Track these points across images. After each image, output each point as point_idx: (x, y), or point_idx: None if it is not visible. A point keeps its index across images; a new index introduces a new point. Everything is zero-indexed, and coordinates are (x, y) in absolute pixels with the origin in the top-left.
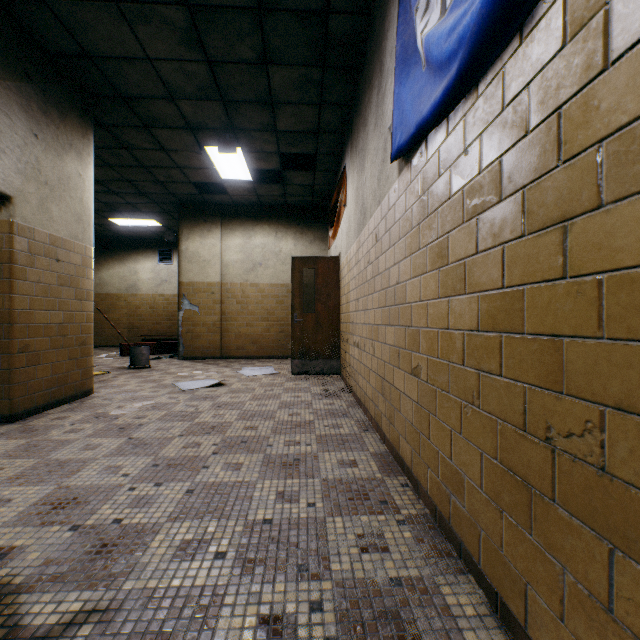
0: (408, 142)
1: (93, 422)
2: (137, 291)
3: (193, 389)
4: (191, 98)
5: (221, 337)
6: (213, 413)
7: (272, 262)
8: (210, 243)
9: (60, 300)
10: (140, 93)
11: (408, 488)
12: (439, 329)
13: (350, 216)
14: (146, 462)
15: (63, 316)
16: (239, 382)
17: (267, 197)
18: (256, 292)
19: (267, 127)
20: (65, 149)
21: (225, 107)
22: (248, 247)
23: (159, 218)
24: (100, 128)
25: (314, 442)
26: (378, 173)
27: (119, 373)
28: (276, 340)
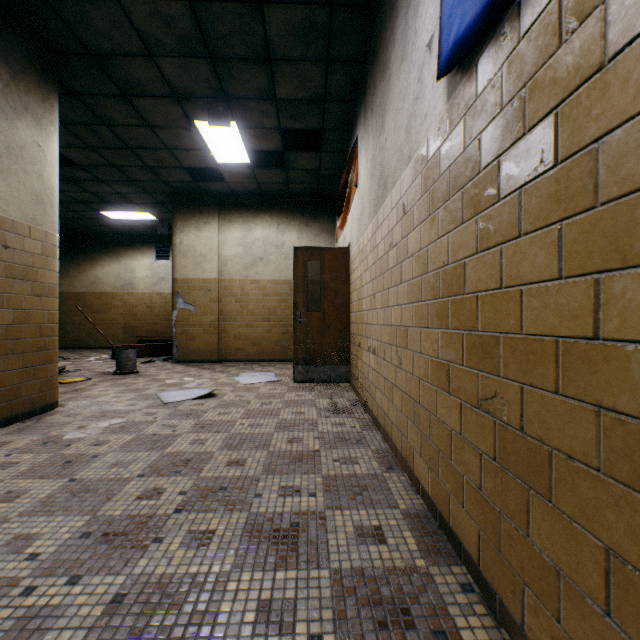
0: (480, 17)
1: (36, 451)
2: (133, 289)
3: (177, 401)
4: (173, 54)
5: (218, 339)
6: (192, 437)
7: (274, 257)
8: (206, 236)
9: (9, 296)
10: (111, 48)
11: (474, 596)
12: (561, 338)
13: (363, 195)
14: (75, 528)
15: (14, 315)
16: (233, 392)
17: (268, 185)
18: (256, 289)
19: (265, 94)
20: (17, 112)
21: (214, 67)
22: (248, 240)
23: (153, 210)
24: (72, 98)
25: (320, 489)
26: (407, 120)
27: (101, 380)
28: (278, 342)
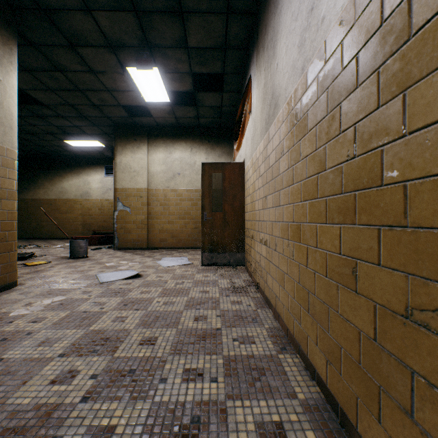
0: None
1: None
2: (89, 197)
3: (110, 281)
4: (105, 8)
5: (148, 232)
6: (115, 315)
7: (188, 172)
8: (139, 157)
9: None
10: (57, 3)
11: None
12: None
13: (256, 119)
14: None
15: None
16: (155, 273)
17: (184, 119)
18: (175, 196)
19: (179, 43)
20: None
21: (138, 19)
22: (169, 160)
23: (102, 139)
24: (32, 48)
25: (221, 373)
26: (300, 35)
27: (58, 263)
28: (191, 234)
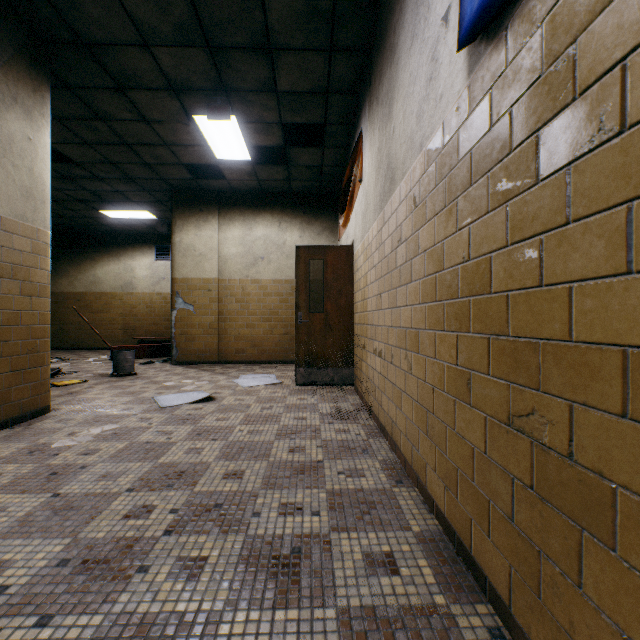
0: None
1: (21, 461)
2: (133, 289)
3: (174, 406)
4: (169, 44)
5: (219, 339)
6: (188, 446)
7: (275, 256)
8: (206, 235)
9: None
10: (105, 37)
11: None
12: (631, 348)
13: (368, 190)
14: (52, 553)
15: (2, 316)
16: (232, 395)
17: (269, 182)
18: (257, 289)
19: (265, 86)
20: (5, 103)
21: (212, 57)
22: (249, 239)
23: (153, 209)
24: (66, 91)
25: (324, 507)
26: (419, 104)
27: (97, 382)
28: (280, 343)
